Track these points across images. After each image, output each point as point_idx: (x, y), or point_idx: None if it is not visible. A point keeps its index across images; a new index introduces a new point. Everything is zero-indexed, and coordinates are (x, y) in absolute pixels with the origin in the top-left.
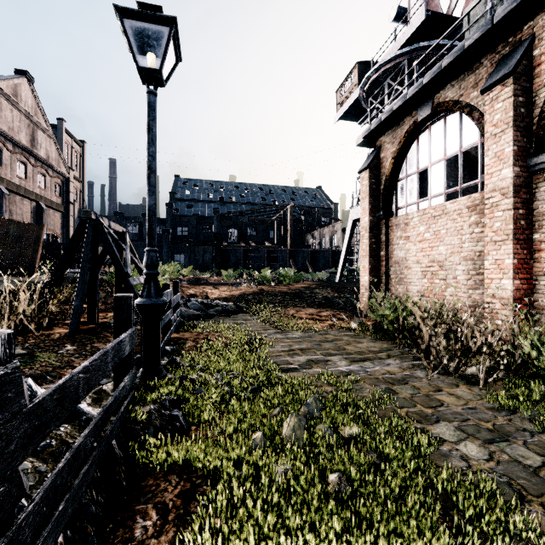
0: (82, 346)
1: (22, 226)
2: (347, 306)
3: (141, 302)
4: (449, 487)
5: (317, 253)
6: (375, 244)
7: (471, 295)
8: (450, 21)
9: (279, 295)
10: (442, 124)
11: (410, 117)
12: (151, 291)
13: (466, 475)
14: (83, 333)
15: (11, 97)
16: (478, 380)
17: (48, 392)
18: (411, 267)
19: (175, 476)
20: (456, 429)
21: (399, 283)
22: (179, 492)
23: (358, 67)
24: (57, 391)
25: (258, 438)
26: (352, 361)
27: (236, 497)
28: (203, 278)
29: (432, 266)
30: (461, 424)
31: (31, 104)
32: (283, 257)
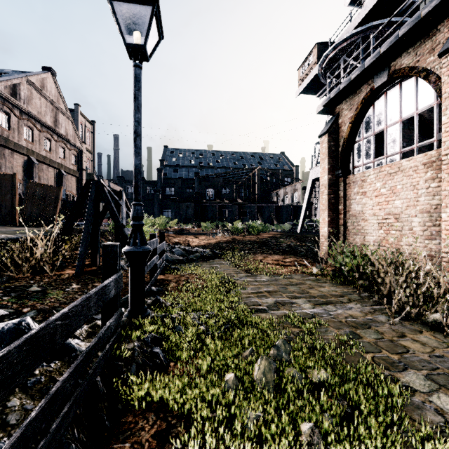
0: (85, 285)
1: (45, 187)
2: (309, 254)
3: (128, 250)
4: (430, 448)
5: (280, 208)
6: (334, 199)
7: (427, 245)
8: (402, 0)
9: (249, 244)
10: (398, 90)
11: (366, 85)
12: (136, 240)
13: (444, 432)
14: (86, 274)
15: (39, 88)
16: (441, 327)
17: (15, 345)
18: (368, 220)
19: (153, 414)
20: (426, 378)
21: (356, 234)
22: (155, 432)
23: (316, 48)
24: (27, 341)
25: (230, 381)
26: (315, 304)
27: (208, 446)
28: (186, 228)
29: (388, 218)
30: (430, 373)
31: (54, 93)
32: (251, 211)
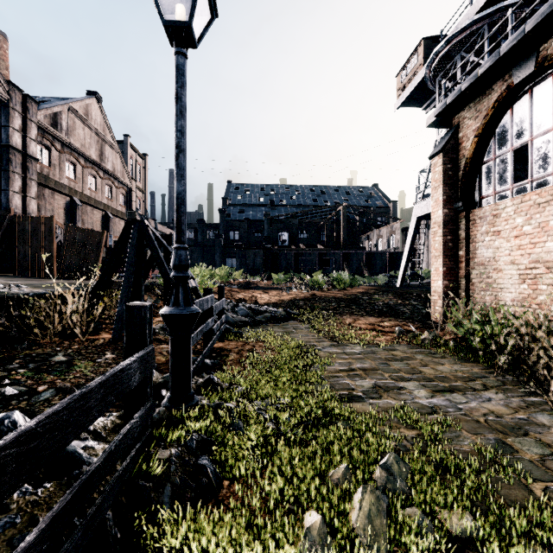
0: (121, 354)
1: (86, 232)
2: (415, 316)
3: (167, 312)
4: None
5: (373, 255)
6: (452, 242)
7: None
8: None
9: (333, 301)
10: (550, 84)
11: (501, 81)
12: (179, 298)
13: None
14: None
15: (83, 116)
16: None
17: None
18: (503, 270)
19: None
20: None
21: (485, 290)
22: None
23: (423, 44)
24: None
25: (315, 529)
26: (434, 391)
27: None
28: (253, 281)
29: (534, 267)
30: None
31: (100, 121)
32: (335, 260)
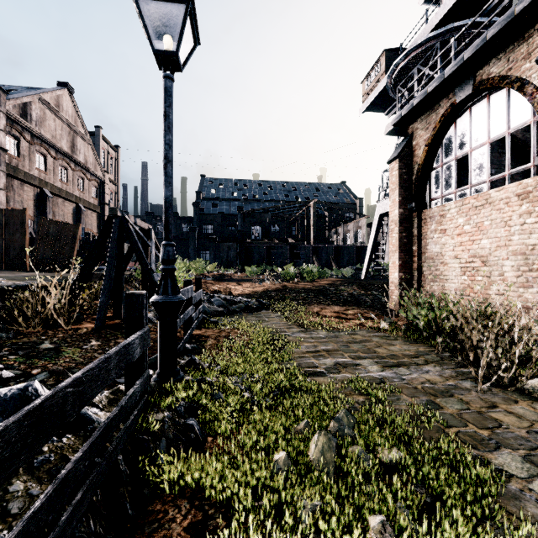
0: (106, 341)
1: (61, 225)
2: (375, 305)
3: (157, 300)
4: None
5: (341, 249)
6: (407, 239)
7: (522, 295)
8: None
9: (303, 292)
10: (485, 104)
11: (446, 99)
12: (167, 288)
13: None
14: (108, 328)
15: (54, 107)
16: None
17: (14, 419)
18: (448, 263)
19: (186, 501)
20: (524, 460)
21: (434, 281)
22: (188, 524)
23: (385, 55)
24: (30, 414)
25: (281, 461)
26: (384, 366)
27: None
28: (227, 274)
29: (473, 261)
30: (529, 453)
31: (72, 113)
32: (306, 253)
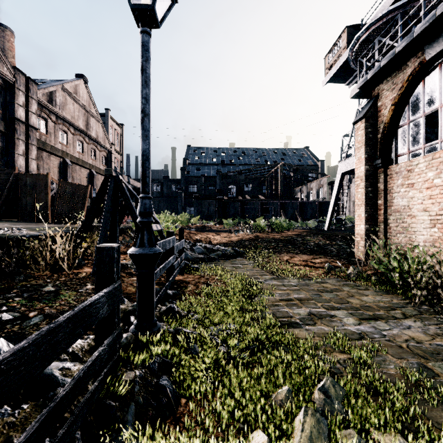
0: None
1: (74, 186)
2: (341, 254)
3: (133, 252)
4: None
5: (305, 204)
6: (372, 193)
7: None
8: None
9: (273, 242)
10: None
11: (414, 58)
12: (144, 240)
13: None
14: None
15: (73, 94)
16: None
17: None
18: (416, 216)
19: None
20: None
21: (400, 232)
22: None
23: (346, 31)
24: None
25: None
26: (360, 319)
27: None
28: (208, 225)
29: None
30: None
31: (86, 98)
32: (274, 208)
